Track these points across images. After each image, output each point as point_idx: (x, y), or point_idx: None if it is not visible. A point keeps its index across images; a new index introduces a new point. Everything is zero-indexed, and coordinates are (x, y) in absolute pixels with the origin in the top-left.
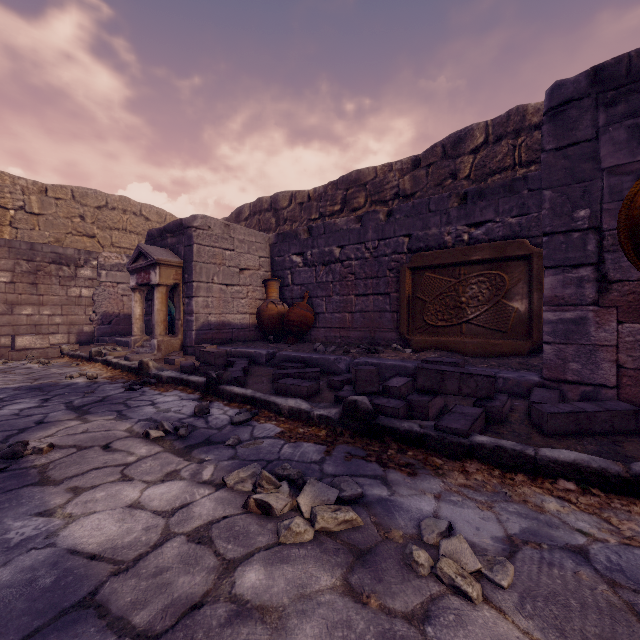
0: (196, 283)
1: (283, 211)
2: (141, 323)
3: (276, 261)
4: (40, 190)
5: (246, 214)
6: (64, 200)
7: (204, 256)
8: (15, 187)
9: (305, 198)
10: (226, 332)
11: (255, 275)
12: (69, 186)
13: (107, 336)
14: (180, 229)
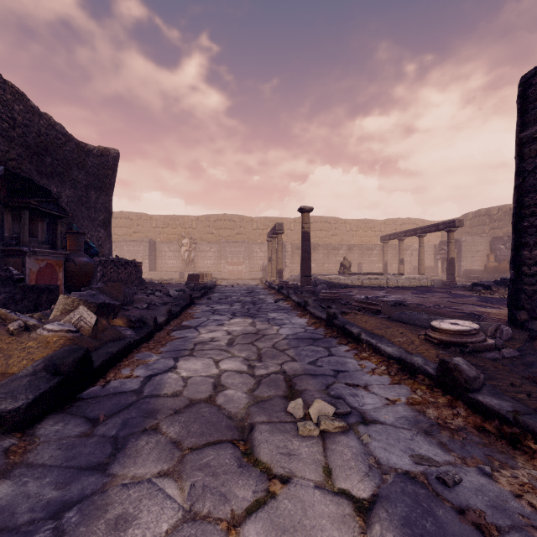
0: (462, 257)
1: (493, 216)
2: (440, 269)
3: (492, 247)
4: (383, 223)
5: (470, 217)
6: (390, 225)
7: (465, 249)
8: (378, 224)
9: (507, 209)
10: (472, 272)
11: (483, 253)
12: (391, 219)
13: (414, 274)
14: (456, 241)
